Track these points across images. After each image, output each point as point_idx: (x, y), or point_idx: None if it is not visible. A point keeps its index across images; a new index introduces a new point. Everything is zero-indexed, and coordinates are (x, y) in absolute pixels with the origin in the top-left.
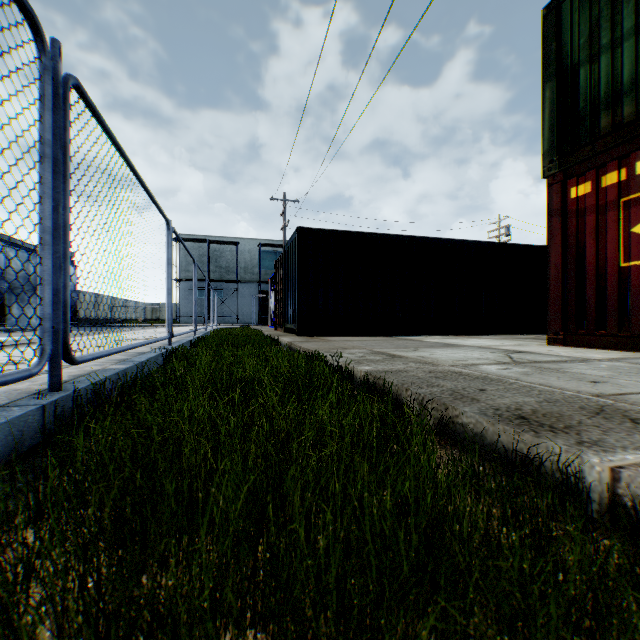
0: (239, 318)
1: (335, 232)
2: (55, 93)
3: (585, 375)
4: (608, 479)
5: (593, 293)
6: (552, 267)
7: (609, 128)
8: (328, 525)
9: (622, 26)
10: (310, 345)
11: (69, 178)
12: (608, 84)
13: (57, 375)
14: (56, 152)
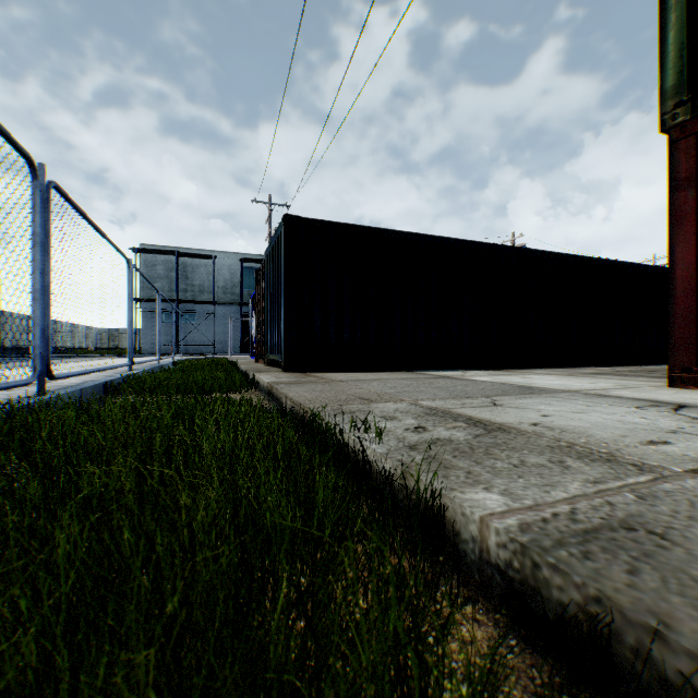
0: (216, 347)
1: (338, 225)
2: None
3: None
4: None
5: None
6: (678, 267)
7: None
8: None
9: None
10: (303, 392)
11: None
12: None
13: None
14: None
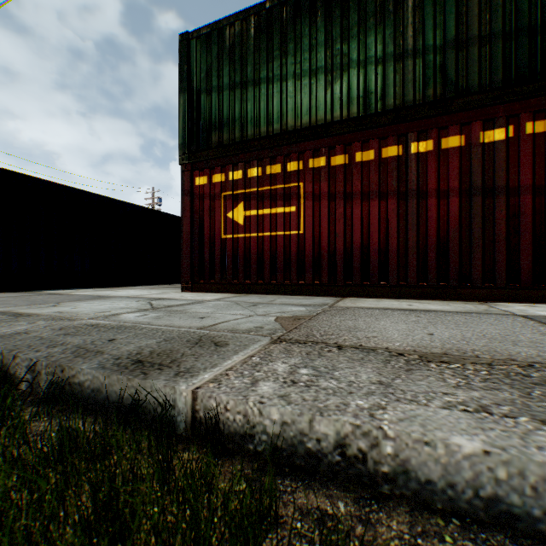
0: None
1: None
2: None
3: (199, 313)
4: (191, 400)
5: (209, 254)
6: (185, 233)
7: (217, 144)
8: None
9: (224, 80)
10: None
11: None
12: (217, 114)
13: None
14: None
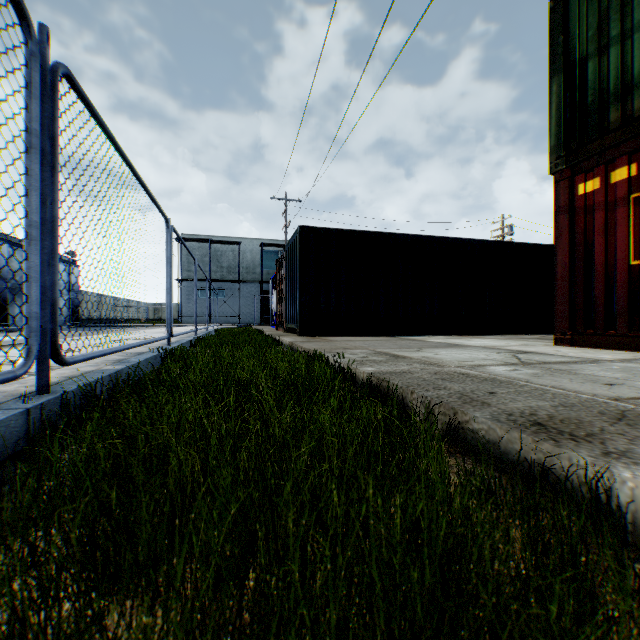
0: (241, 318)
1: (337, 231)
2: (43, 81)
3: (598, 377)
4: None
5: (602, 292)
6: (559, 265)
7: (619, 122)
8: (327, 558)
9: (632, 17)
10: (311, 345)
11: (58, 171)
12: (618, 77)
13: (45, 377)
14: (44, 143)
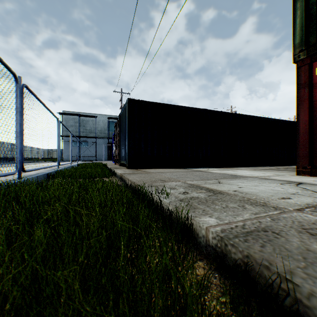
0: (97, 157)
1: (151, 103)
2: None
3: None
4: None
5: None
6: (301, 122)
7: None
8: None
9: None
10: (136, 177)
11: None
12: None
13: None
14: None
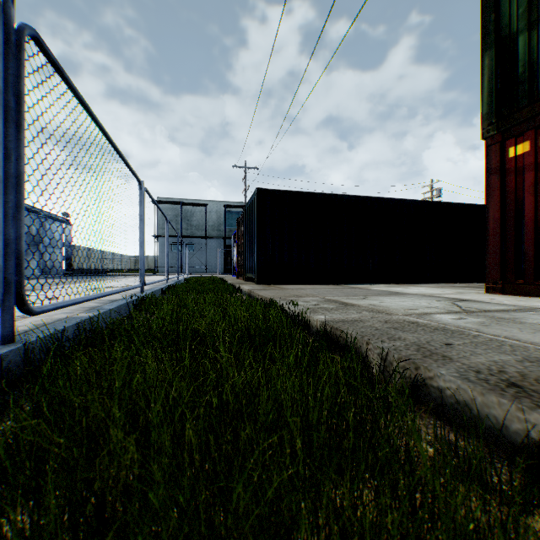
0: (207, 268)
1: (290, 192)
2: (7, 39)
3: None
4: None
5: (532, 245)
6: (491, 221)
7: None
8: None
9: None
10: (267, 293)
11: (25, 128)
12: None
13: (9, 327)
14: (8, 99)
